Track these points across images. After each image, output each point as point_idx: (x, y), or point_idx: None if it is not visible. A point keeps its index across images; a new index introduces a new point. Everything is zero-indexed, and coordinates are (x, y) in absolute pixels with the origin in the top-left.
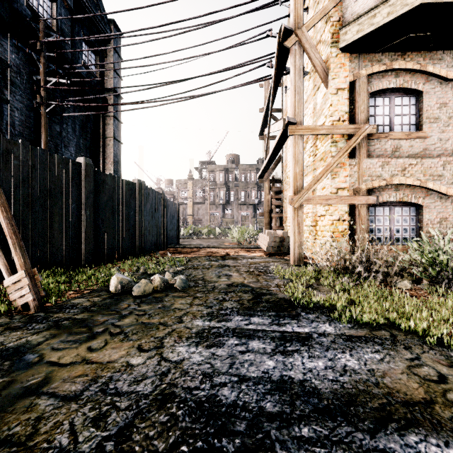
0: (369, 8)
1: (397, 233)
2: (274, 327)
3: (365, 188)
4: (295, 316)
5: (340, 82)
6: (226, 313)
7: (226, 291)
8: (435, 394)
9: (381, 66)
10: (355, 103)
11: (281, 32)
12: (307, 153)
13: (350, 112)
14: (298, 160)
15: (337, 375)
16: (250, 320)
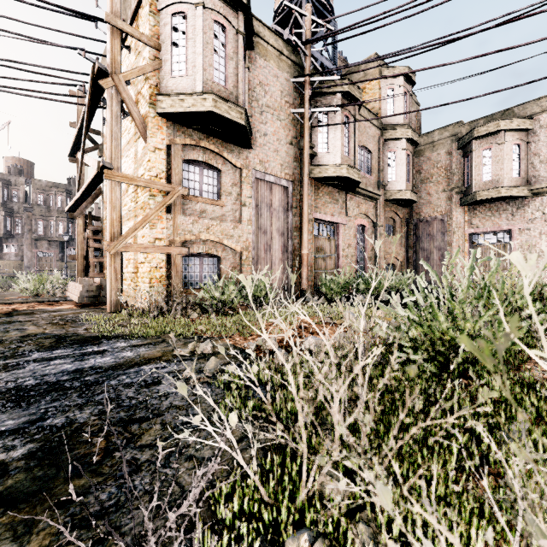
0: (180, 92)
1: (205, 278)
2: (77, 351)
3: (179, 240)
4: (98, 343)
5: (158, 142)
6: (24, 353)
7: (20, 341)
8: (166, 354)
9: (192, 141)
10: (171, 165)
11: (95, 68)
12: (129, 198)
13: (167, 171)
14: (115, 206)
15: (117, 360)
16: (52, 352)
